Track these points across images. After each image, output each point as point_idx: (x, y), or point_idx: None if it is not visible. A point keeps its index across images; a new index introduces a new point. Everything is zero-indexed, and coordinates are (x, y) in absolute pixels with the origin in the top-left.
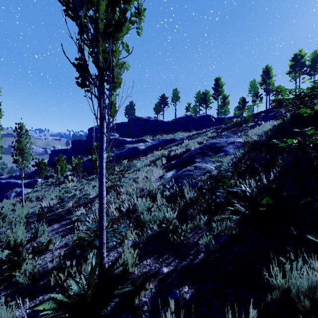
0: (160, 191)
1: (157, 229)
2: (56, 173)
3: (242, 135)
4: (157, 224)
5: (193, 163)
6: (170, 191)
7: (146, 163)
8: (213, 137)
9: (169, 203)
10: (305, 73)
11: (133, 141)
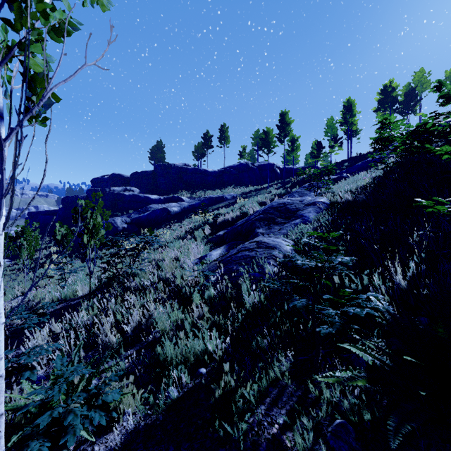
0: (199, 287)
1: (189, 380)
2: (20, 252)
3: (324, 193)
4: (191, 365)
5: (252, 236)
6: (216, 287)
7: (179, 234)
8: (280, 195)
9: (214, 310)
10: (397, 112)
11: (162, 199)
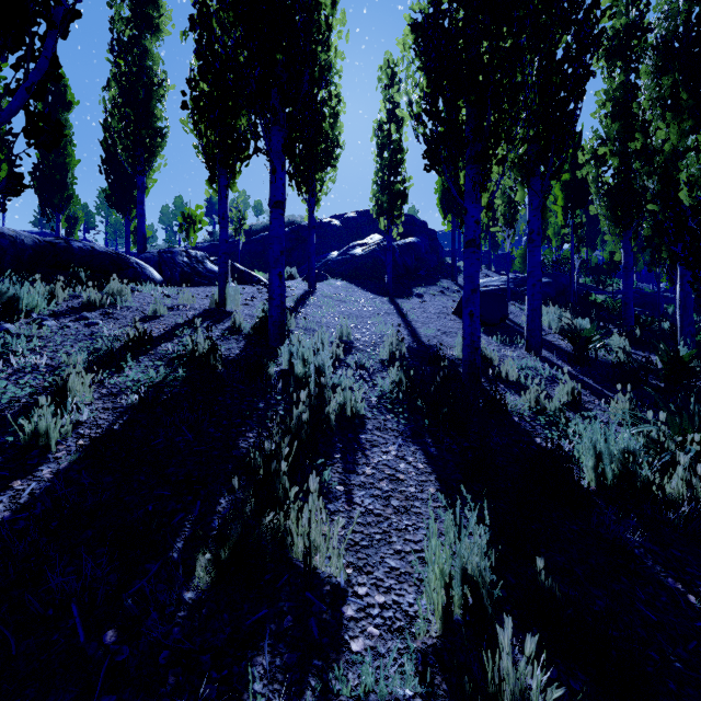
0: None
1: None
2: None
3: None
4: None
5: None
6: None
7: None
8: None
9: None
10: None
11: None
